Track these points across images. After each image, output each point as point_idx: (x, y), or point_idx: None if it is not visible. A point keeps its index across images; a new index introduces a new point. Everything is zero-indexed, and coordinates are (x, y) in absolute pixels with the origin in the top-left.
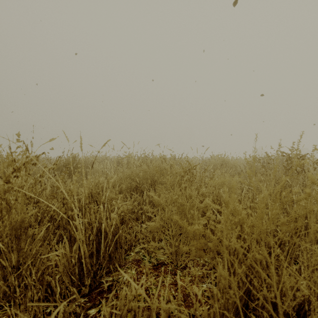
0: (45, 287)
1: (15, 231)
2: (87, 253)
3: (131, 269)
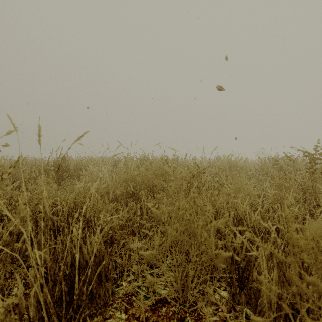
0: None
1: None
2: (50, 300)
3: (121, 311)
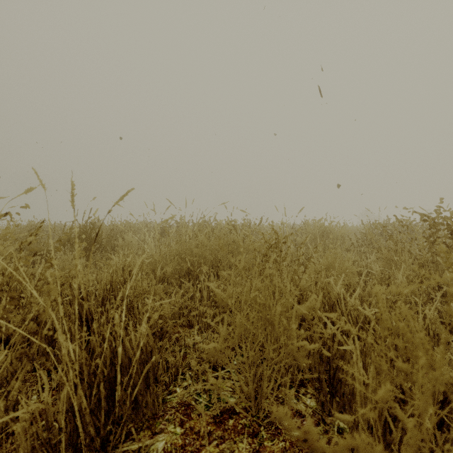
0: None
1: None
2: (85, 405)
3: (175, 424)
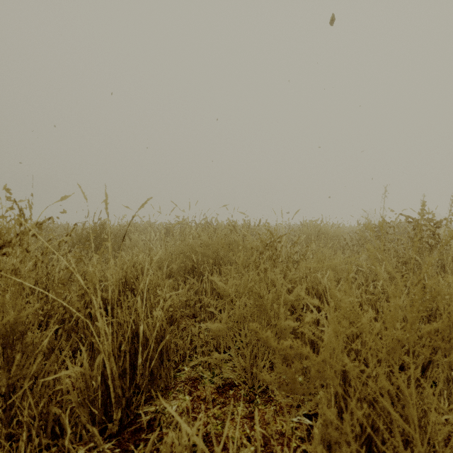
0: (52, 424)
1: (4, 338)
2: (115, 371)
3: (185, 393)
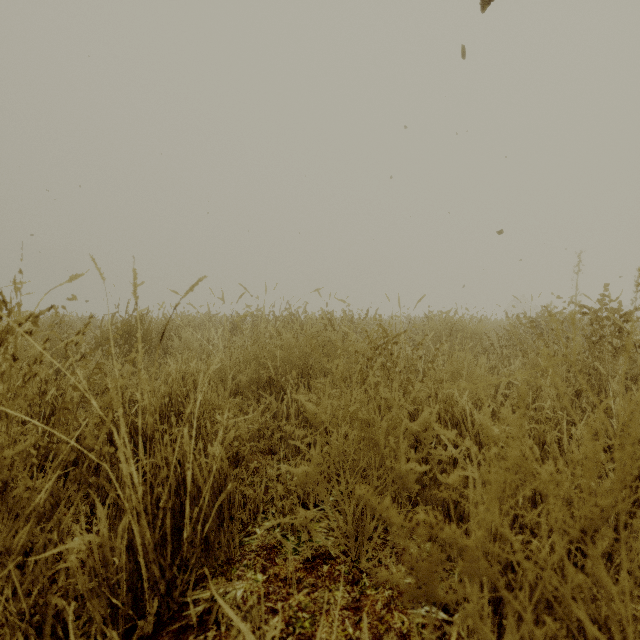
0: (51, 623)
1: None
2: (149, 539)
3: (256, 570)
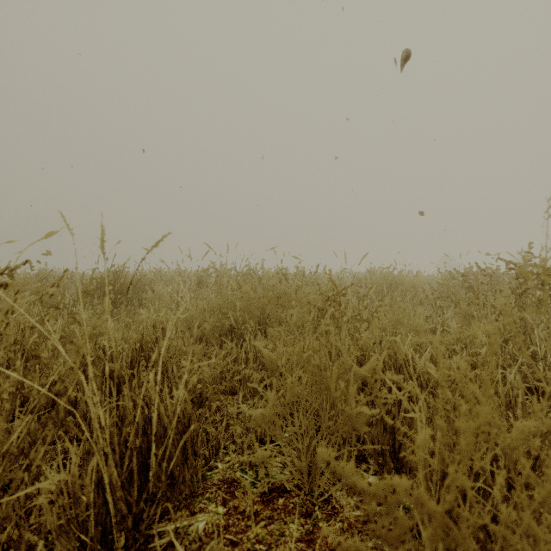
0: None
1: None
2: (116, 478)
3: (217, 503)
